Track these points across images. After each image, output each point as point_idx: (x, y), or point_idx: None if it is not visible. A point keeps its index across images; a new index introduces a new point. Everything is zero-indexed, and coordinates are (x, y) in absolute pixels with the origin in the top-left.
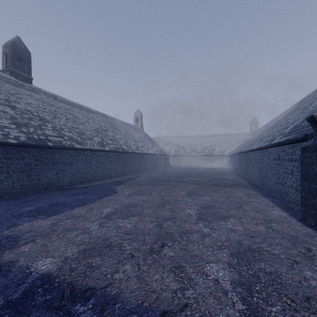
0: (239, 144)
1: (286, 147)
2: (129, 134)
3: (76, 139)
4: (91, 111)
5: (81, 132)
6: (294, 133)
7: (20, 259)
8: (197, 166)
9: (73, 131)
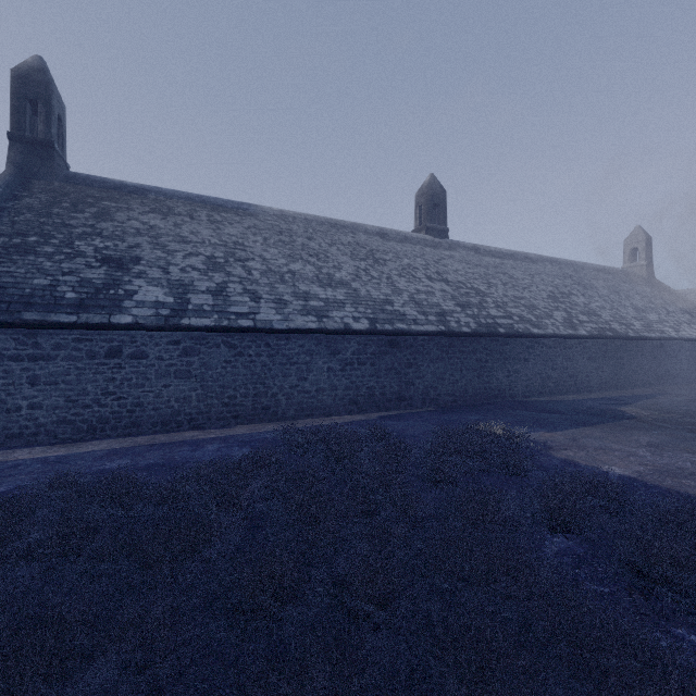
0: None
1: None
2: (619, 294)
3: (529, 319)
4: (530, 258)
5: (531, 304)
6: None
7: (577, 460)
8: None
9: (519, 305)
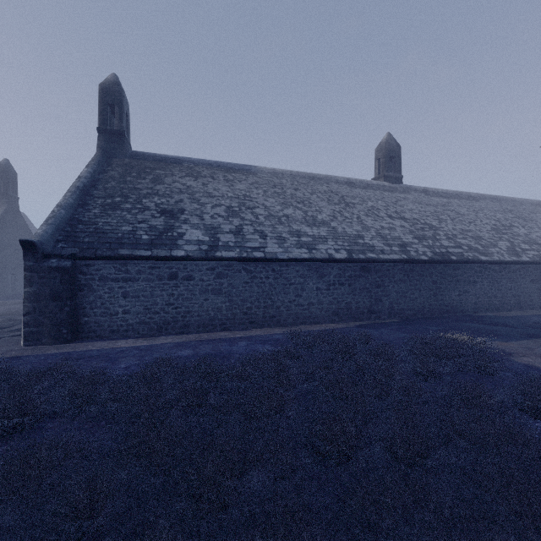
0: None
1: None
2: None
3: (476, 248)
4: (473, 197)
5: (477, 235)
6: None
7: (537, 365)
8: None
9: (467, 236)
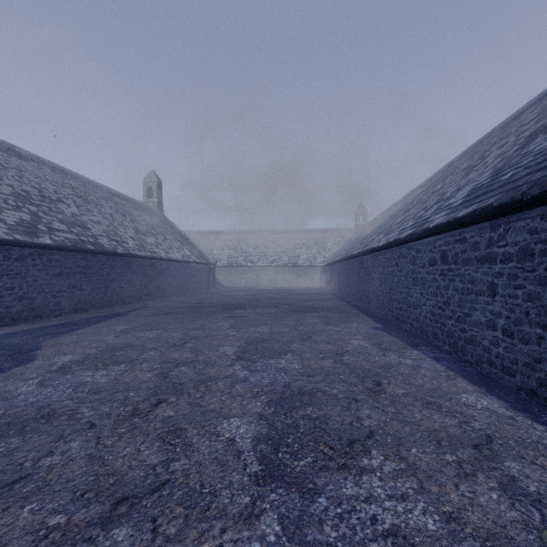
0: (339, 248)
1: (470, 230)
2: (125, 217)
3: None
4: (20, 153)
5: None
6: (496, 194)
7: None
8: (269, 285)
9: None
